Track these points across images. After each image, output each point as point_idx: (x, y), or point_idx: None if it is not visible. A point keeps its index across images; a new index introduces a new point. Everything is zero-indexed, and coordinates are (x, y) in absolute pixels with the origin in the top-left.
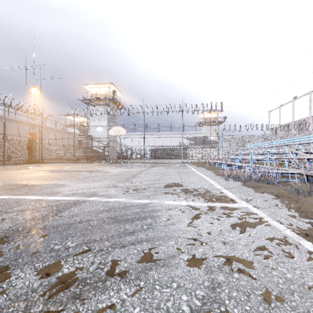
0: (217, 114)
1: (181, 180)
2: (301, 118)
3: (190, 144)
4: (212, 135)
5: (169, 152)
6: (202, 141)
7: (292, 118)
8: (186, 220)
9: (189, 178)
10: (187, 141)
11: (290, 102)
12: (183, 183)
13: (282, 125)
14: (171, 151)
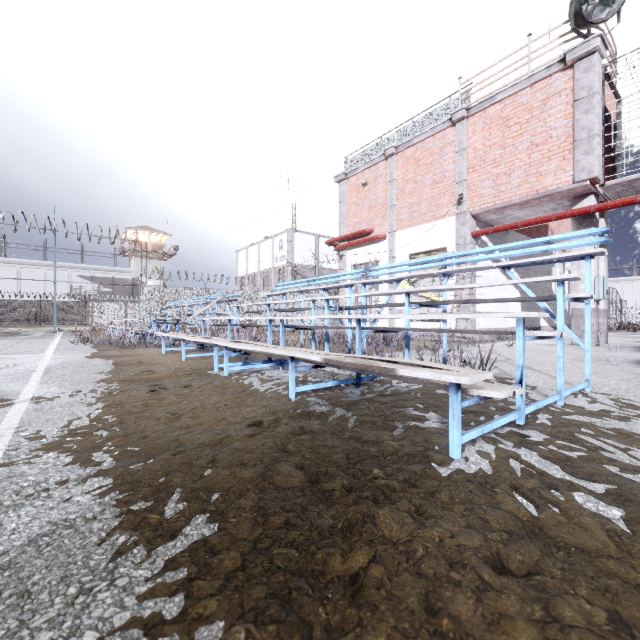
0: (163, 239)
1: (6, 348)
2: (266, 268)
3: (100, 293)
4: (151, 278)
5: (39, 309)
6: (129, 287)
7: (259, 266)
8: None
9: (23, 346)
10: (92, 286)
11: (257, 244)
12: (5, 349)
13: (250, 274)
14: (45, 307)
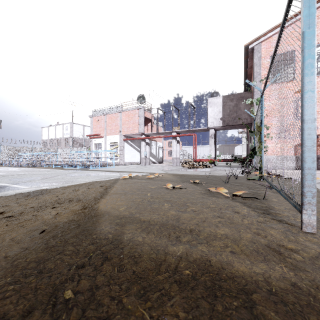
0: None
1: None
2: (59, 137)
3: None
4: None
5: None
6: None
7: (55, 136)
8: (2, 168)
9: None
10: None
11: (54, 126)
12: None
13: (50, 139)
14: None
